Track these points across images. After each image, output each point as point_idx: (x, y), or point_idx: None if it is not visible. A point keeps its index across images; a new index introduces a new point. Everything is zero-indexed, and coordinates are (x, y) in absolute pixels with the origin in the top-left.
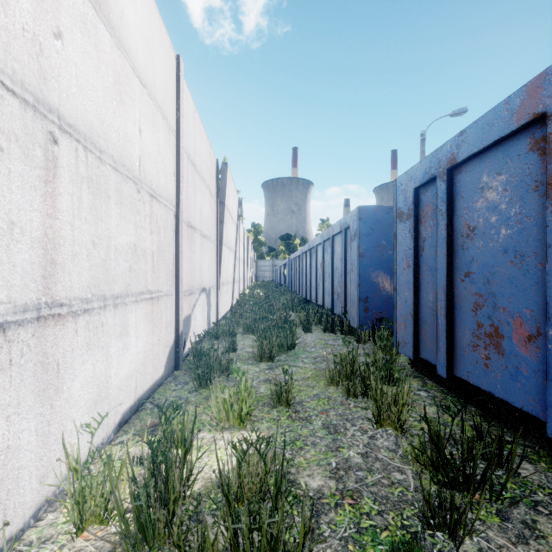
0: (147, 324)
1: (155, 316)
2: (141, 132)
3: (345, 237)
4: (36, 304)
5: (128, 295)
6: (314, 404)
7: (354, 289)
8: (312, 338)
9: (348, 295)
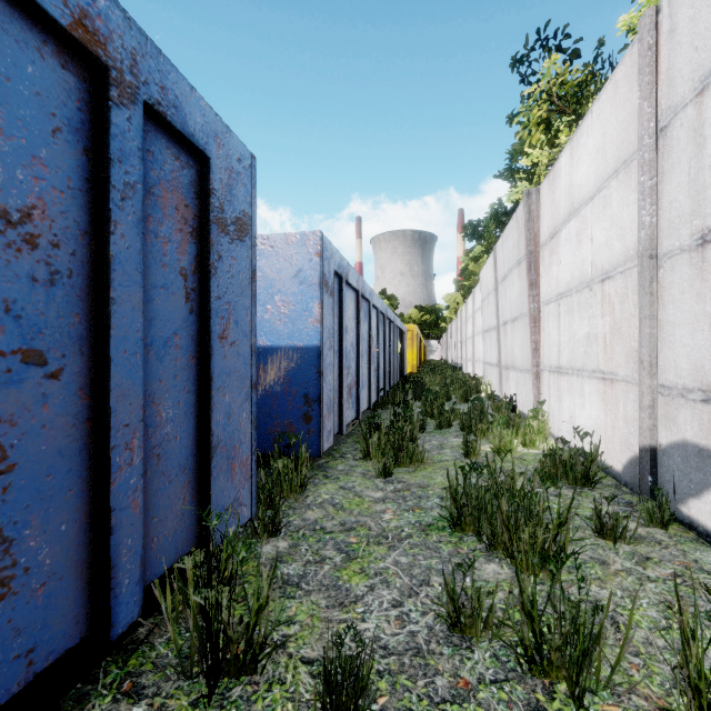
0: (600, 401)
1: (609, 398)
2: (593, 240)
3: (141, 147)
4: (557, 367)
5: (585, 371)
6: (446, 456)
7: (241, 401)
8: (368, 604)
9: (169, 450)
